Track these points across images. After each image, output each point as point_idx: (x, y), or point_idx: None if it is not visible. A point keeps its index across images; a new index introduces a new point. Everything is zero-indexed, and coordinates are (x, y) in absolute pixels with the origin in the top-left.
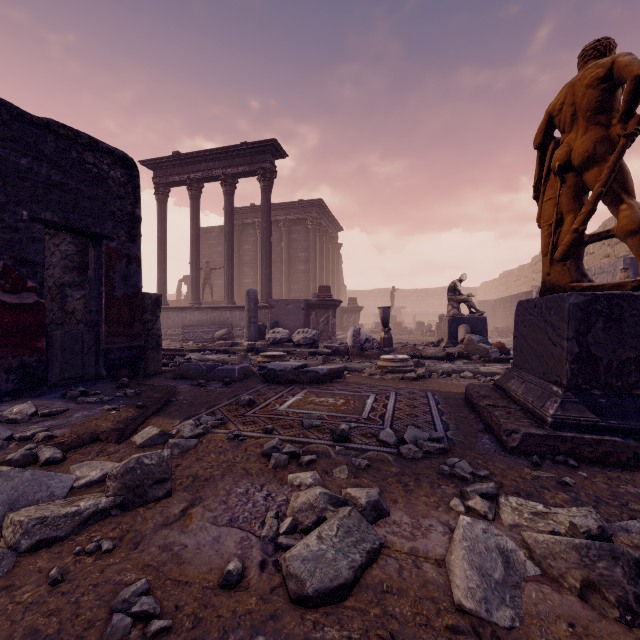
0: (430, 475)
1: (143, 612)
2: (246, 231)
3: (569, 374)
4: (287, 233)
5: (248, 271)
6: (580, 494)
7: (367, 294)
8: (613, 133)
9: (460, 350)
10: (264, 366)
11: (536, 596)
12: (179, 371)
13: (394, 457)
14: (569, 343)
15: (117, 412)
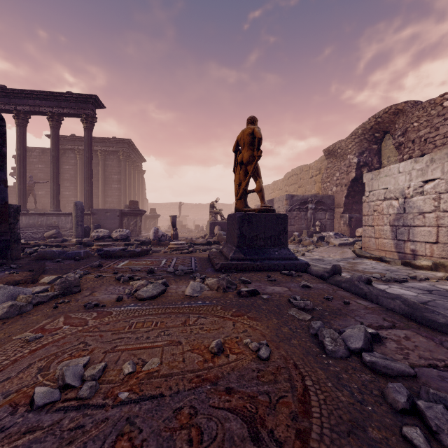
0: (185, 278)
1: (96, 304)
2: (67, 154)
3: (237, 242)
4: (103, 160)
5: (68, 186)
6: (231, 277)
7: (163, 206)
8: (255, 154)
9: (215, 240)
10: (101, 249)
11: (206, 292)
12: (38, 255)
13: (173, 275)
14: (237, 231)
15: (18, 274)
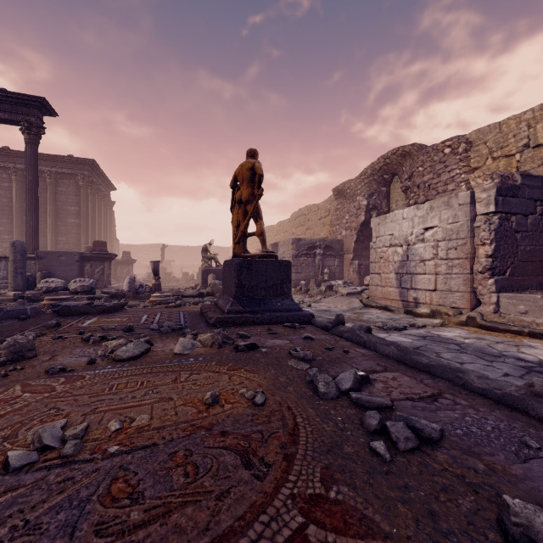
0: (173, 335)
1: (62, 368)
2: None
3: (235, 292)
4: (53, 185)
5: None
6: (228, 332)
7: (140, 248)
8: (255, 192)
9: (209, 291)
10: (58, 304)
11: (199, 349)
12: None
13: (158, 333)
14: (235, 279)
15: None
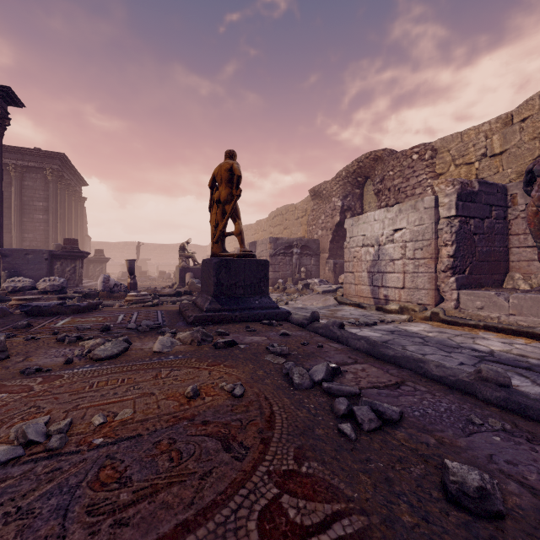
0: (152, 334)
1: (38, 368)
2: None
3: (213, 291)
4: (19, 179)
5: None
6: (207, 330)
7: (113, 246)
8: (234, 192)
9: (186, 289)
10: (27, 305)
11: (178, 347)
12: None
13: (135, 332)
14: (213, 278)
15: None
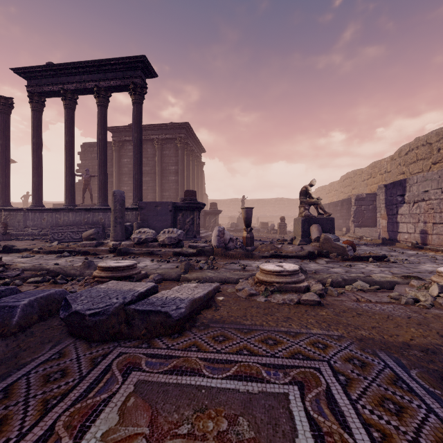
0: None
1: None
2: (125, 147)
3: None
4: (160, 149)
5: (127, 180)
6: None
7: (223, 202)
8: None
9: (316, 248)
10: (68, 302)
11: None
12: None
13: None
14: None
15: None
